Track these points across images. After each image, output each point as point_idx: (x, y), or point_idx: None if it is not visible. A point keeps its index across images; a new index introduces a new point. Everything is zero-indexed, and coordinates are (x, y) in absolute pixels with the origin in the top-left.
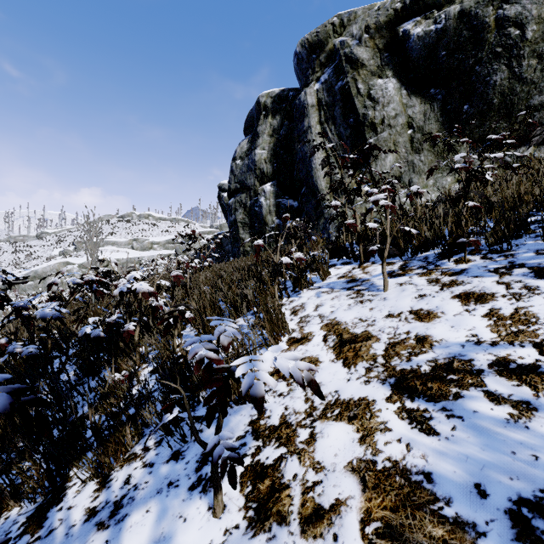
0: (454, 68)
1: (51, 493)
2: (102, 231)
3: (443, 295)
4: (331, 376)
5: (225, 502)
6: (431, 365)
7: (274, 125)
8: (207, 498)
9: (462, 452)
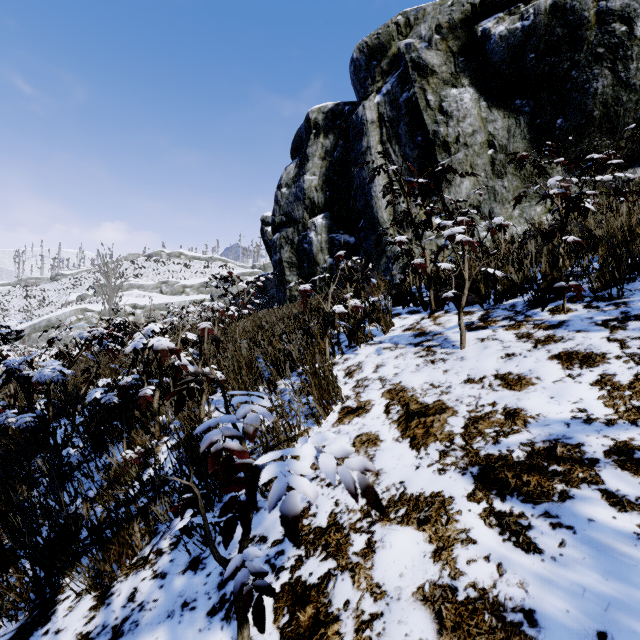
0: (545, 74)
1: (38, 608)
2: (126, 273)
3: (537, 355)
4: (394, 461)
5: (254, 637)
6: (526, 451)
7: (326, 146)
8: (231, 629)
9: (577, 581)
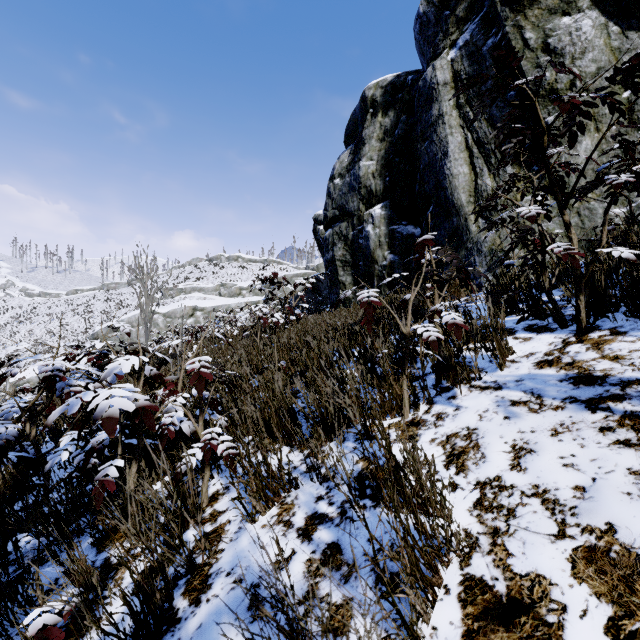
0: None
1: None
2: (189, 276)
3: None
4: None
5: None
6: None
7: (385, 125)
8: None
9: None
